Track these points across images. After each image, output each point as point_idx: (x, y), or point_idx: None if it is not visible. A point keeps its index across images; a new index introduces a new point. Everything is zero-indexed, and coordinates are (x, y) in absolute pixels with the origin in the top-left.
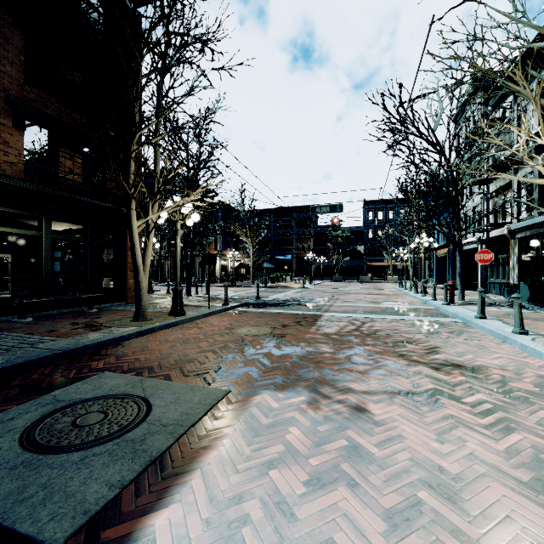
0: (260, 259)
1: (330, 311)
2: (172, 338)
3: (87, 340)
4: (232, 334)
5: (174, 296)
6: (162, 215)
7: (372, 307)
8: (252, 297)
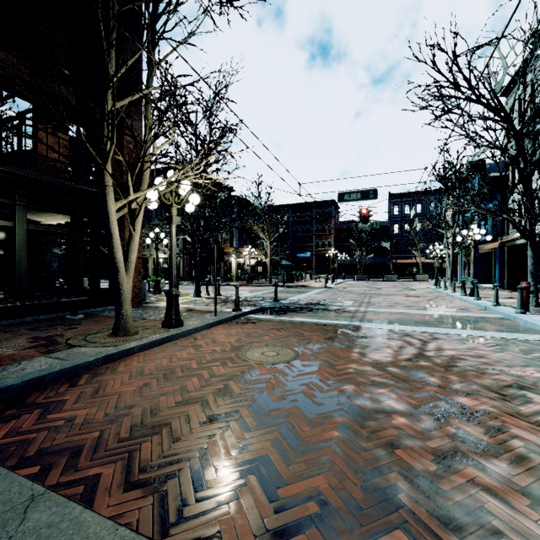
0: (278, 257)
1: (368, 320)
2: (150, 368)
3: (17, 374)
4: (239, 361)
5: (168, 301)
6: (150, 195)
7: (420, 314)
8: (268, 299)
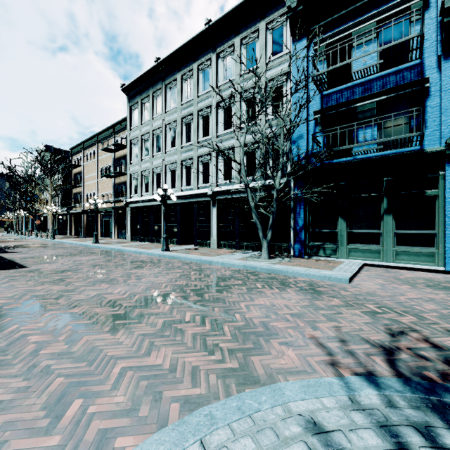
0: None
1: None
2: None
3: None
4: None
5: None
6: None
7: None
8: None
